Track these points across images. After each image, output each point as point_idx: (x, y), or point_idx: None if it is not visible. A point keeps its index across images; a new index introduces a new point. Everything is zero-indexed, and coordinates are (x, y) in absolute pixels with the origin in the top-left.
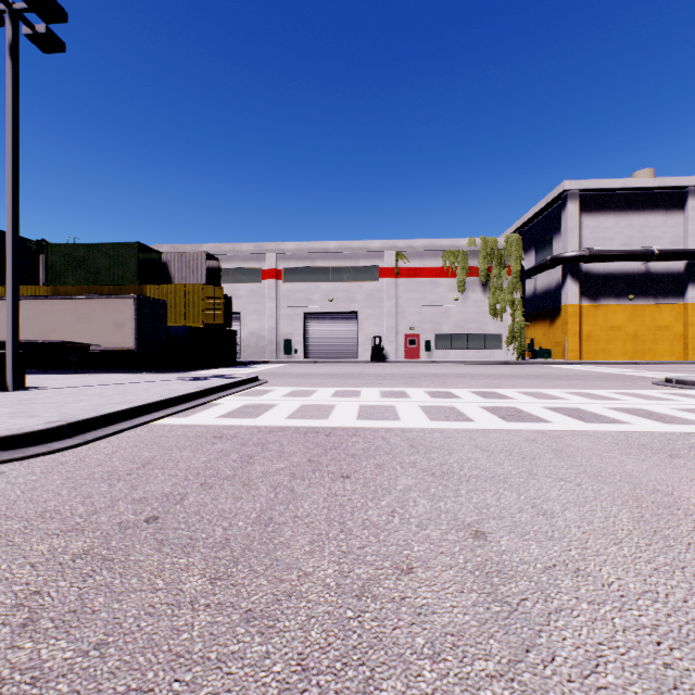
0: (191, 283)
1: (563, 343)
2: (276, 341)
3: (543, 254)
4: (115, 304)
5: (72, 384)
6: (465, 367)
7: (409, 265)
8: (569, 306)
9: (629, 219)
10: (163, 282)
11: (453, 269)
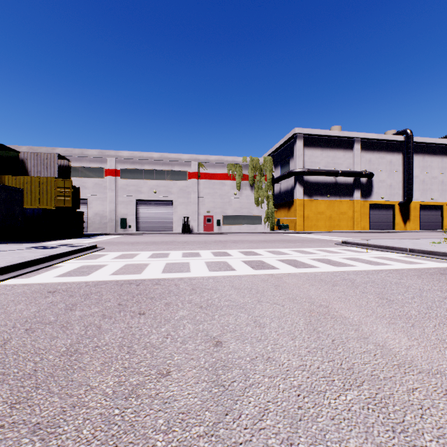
0: (45, 176)
1: (294, 221)
2: (115, 219)
3: (284, 169)
4: None
5: None
6: (240, 236)
7: (207, 171)
8: (298, 200)
9: (327, 153)
10: (20, 174)
11: (233, 175)
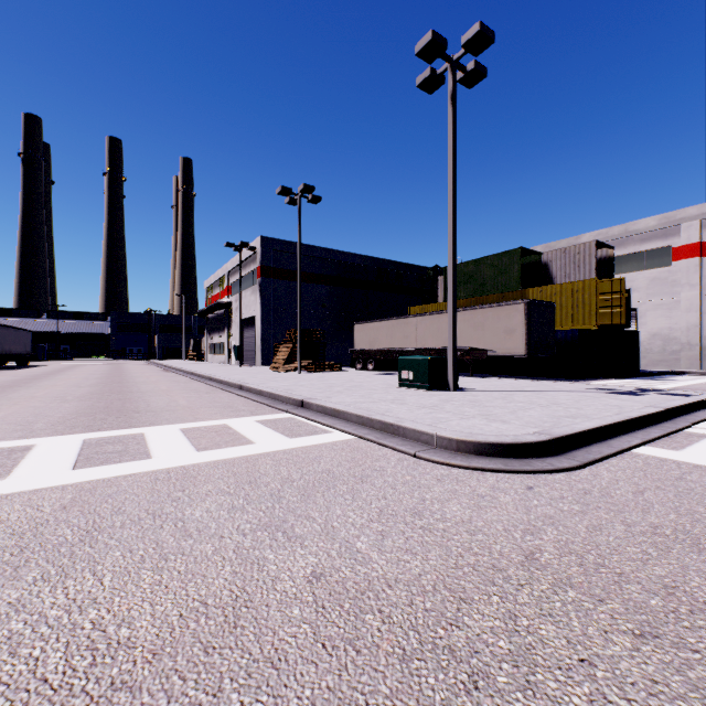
0: (580, 280)
1: None
2: (698, 344)
3: None
4: (505, 311)
5: (490, 388)
6: None
7: None
8: None
9: None
10: (542, 284)
11: None
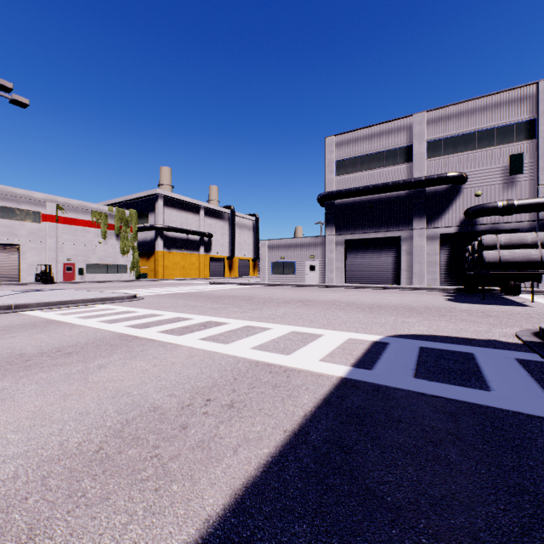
0: None
1: (156, 270)
2: None
3: (142, 221)
4: None
5: None
6: (122, 283)
7: (67, 216)
8: (160, 252)
9: (182, 214)
10: None
11: (99, 224)
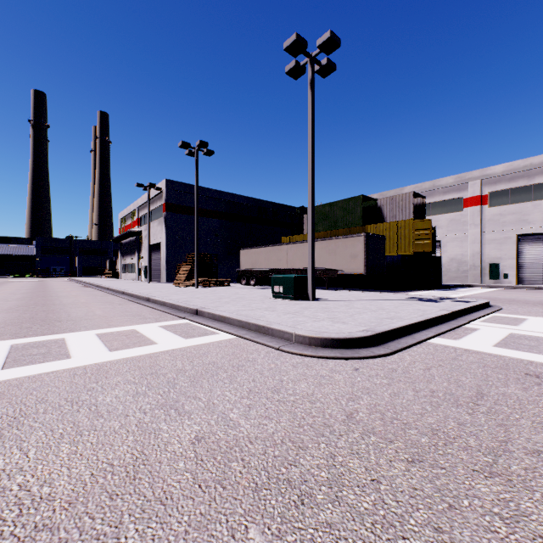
0: (402, 220)
1: None
2: (479, 266)
3: None
4: (351, 241)
5: (338, 298)
6: None
7: None
8: None
9: None
10: (377, 222)
11: None
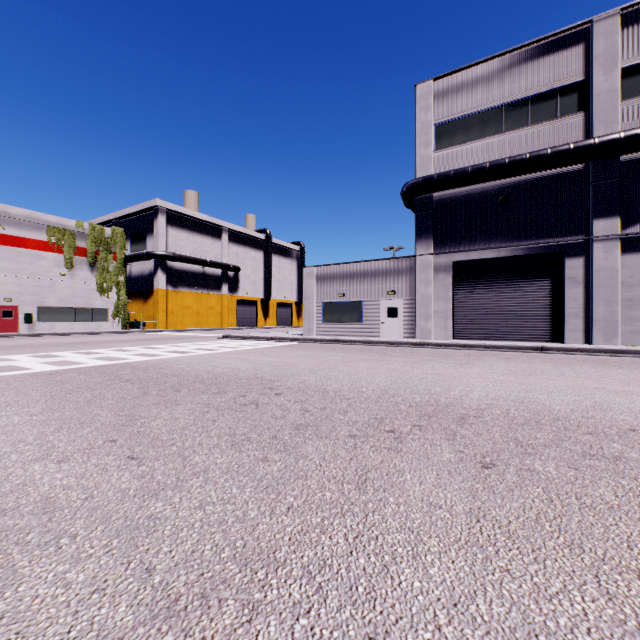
0: None
1: (155, 317)
2: None
3: (138, 247)
4: None
5: None
6: (87, 337)
7: (4, 231)
8: (160, 290)
9: (195, 237)
10: None
11: (60, 246)
